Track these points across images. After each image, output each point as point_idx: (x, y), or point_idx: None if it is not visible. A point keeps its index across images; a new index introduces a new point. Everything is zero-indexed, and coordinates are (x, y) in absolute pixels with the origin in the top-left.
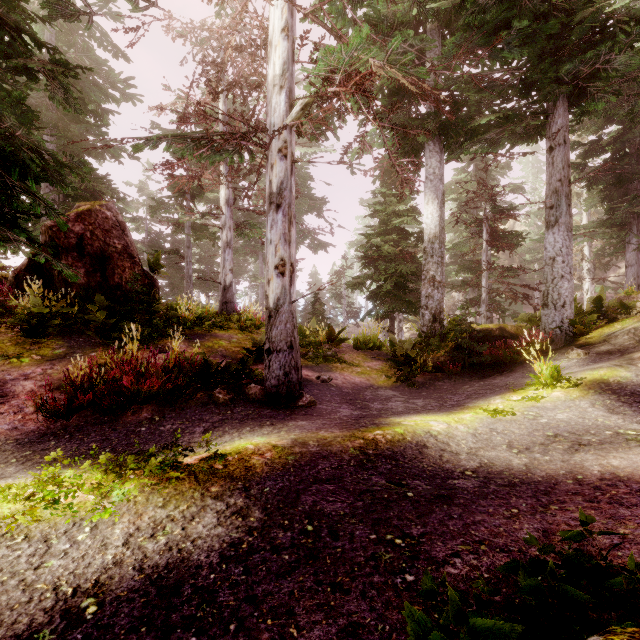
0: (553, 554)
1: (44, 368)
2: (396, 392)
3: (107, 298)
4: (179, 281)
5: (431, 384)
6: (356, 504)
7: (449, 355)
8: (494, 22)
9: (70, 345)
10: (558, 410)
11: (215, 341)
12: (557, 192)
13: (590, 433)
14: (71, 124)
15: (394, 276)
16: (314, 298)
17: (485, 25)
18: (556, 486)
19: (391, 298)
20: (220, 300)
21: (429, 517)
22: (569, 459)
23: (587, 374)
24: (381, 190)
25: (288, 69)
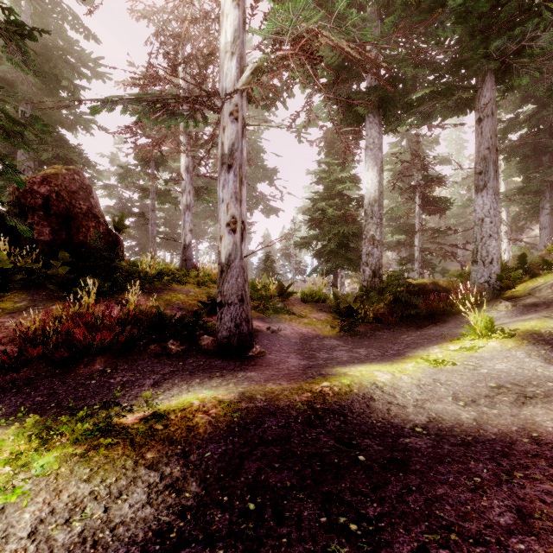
0: (541, 550)
1: (3, 321)
2: (340, 341)
3: (72, 255)
4: (147, 242)
5: (372, 334)
6: (304, 472)
7: (388, 307)
8: (430, 0)
9: (32, 298)
10: (496, 360)
11: (173, 295)
12: (485, 159)
13: (533, 384)
14: (44, 97)
15: (337, 236)
16: (266, 256)
17: (422, 4)
18: (513, 446)
19: (334, 256)
20: (180, 258)
21: (385, 490)
22: (518, 413)
23: (519, 325)
24: (325, 160)
25: (239, 36)
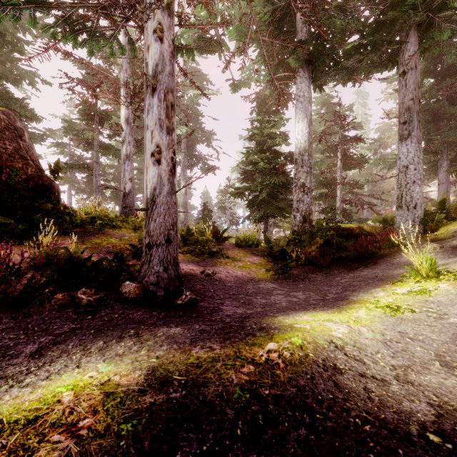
0: None
1: None
2: (275, 284)
3: None
4: None
5: (305, 276)
6: None
7: (319, 250)
8: None
9: None
10: None
11: (105, 238)
12: (410, 109)
13: None
14: None
15: (268, 187)
16: (203, 206)
17: None
18: None
19: (265, 205)
20: (120, 205)
21: None
22: None
23: None
24: (257, 118)
25: None
